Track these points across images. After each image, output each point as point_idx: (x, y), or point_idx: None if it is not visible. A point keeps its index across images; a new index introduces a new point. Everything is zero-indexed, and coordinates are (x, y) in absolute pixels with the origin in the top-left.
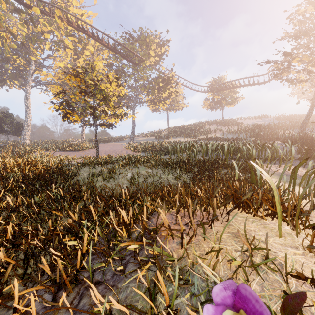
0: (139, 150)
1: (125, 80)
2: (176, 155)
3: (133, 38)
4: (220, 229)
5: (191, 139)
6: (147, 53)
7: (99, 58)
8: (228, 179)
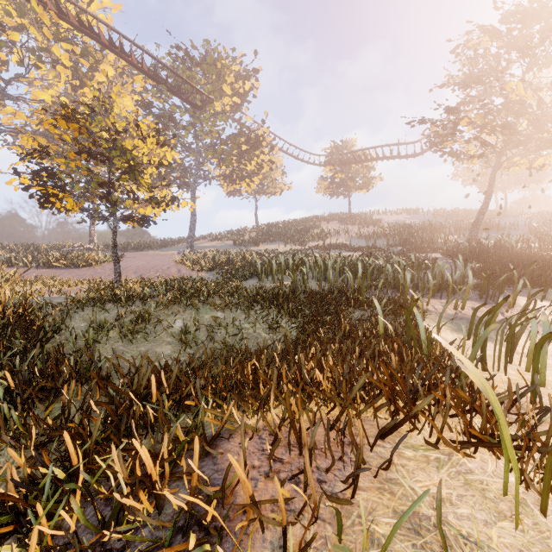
0: (201, 267)
1: (175, 135)
2: (271, 278)
3: (192, 59)
4: (373, 498)
5: (296, 246)
6: (218, 89)
7: (126, 91)
8: (366, 332)
